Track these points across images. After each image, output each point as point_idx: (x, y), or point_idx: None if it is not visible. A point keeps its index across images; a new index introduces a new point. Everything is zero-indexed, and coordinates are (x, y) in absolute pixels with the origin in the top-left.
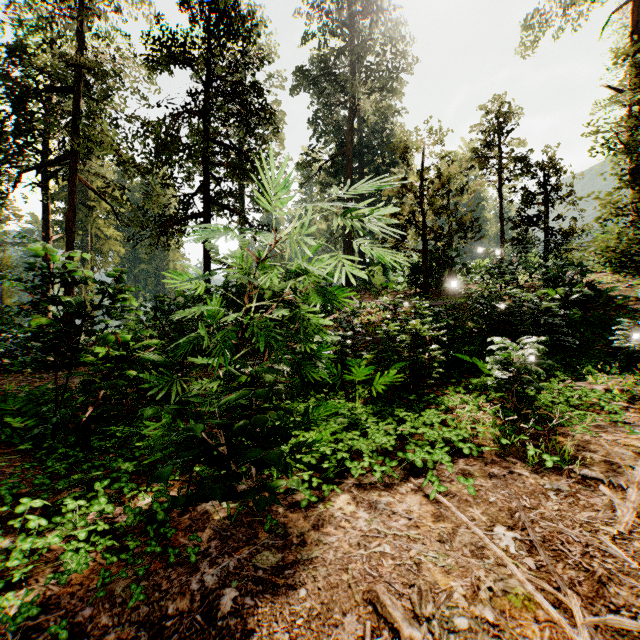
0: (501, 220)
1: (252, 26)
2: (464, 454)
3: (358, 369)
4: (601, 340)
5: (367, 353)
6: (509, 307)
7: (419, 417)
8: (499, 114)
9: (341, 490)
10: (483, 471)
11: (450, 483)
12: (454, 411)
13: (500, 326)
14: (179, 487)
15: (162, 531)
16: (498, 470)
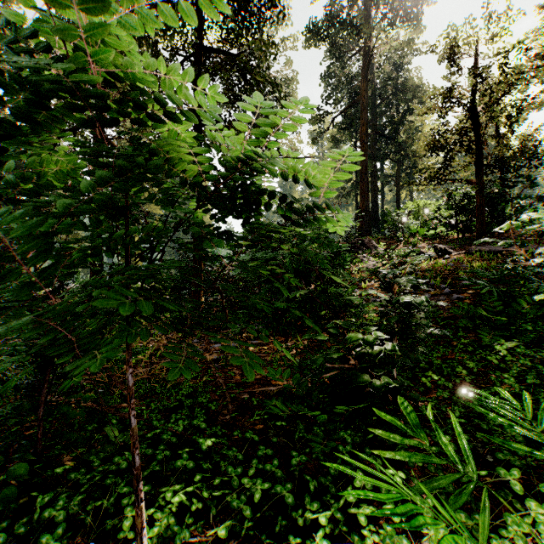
0: None
1: None
2: None
3: None
4: None
5: (441, 331)
6: None
7: None
8: None
9: None
10: None
11: None
12: None
13: None
14: None
15: None
16: None
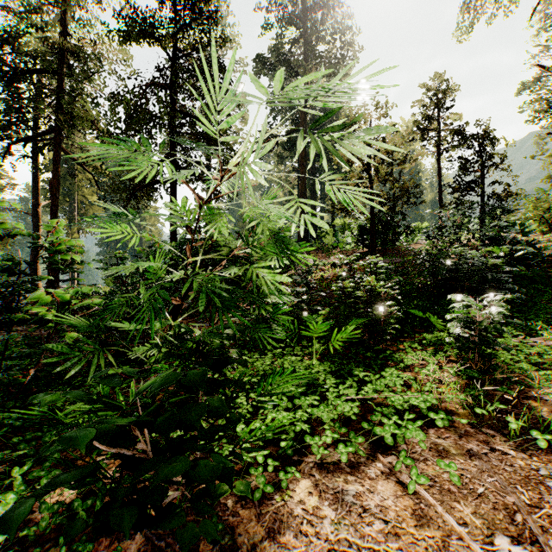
0: (439, 187)
1: (215, 6)
2: (433, 423)
3: (316, 327)
4: (544, 295)
5: (321, 307)
6: (455, 264)
7: (381, 379)
8: (438, 92)
9: (301, 472)
10: (459, 447)
11: (424, 463)
12: (414, 370)
13: (446, 282)
14: (114, 470)
15: (75, 547)
16: (477, 446)
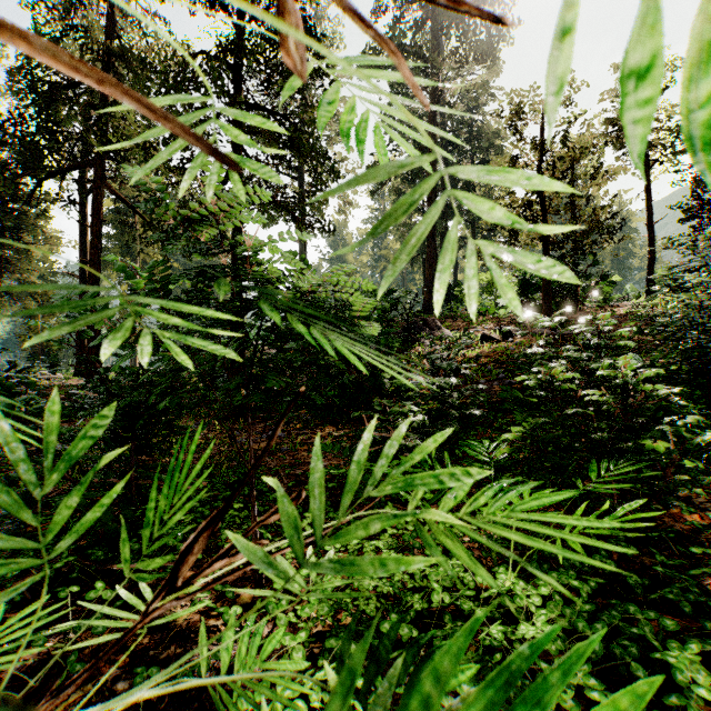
0: (649, 216)
1: None
2: None
3: None
4: None
5: (480, 412)
6: None
7: None
8: None
9: None
10: None
11: None
12: None
13: None
14: None
15: None
16: None
